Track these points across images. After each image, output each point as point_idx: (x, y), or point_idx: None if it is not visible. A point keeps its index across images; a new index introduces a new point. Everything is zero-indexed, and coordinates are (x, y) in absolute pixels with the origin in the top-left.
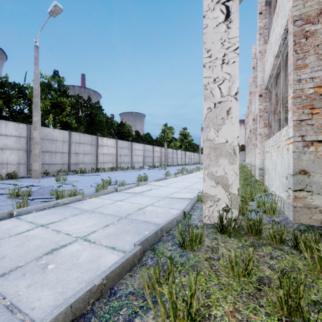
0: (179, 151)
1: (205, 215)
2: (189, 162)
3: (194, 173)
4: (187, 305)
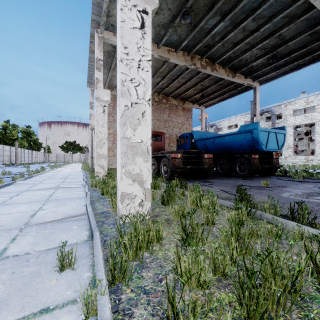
0: (26, 150)
1: None
2: (35, 161)
3: (62, 167)
4: None
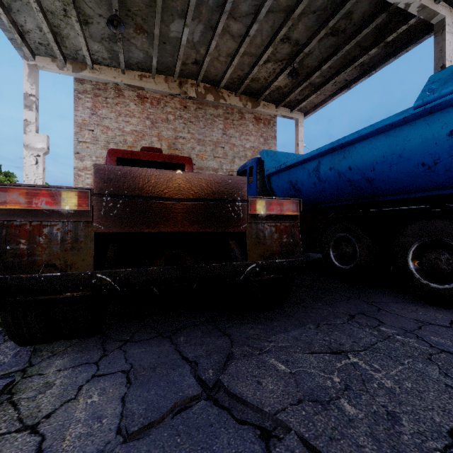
0: None
1: None
2: None
3: None
4: None
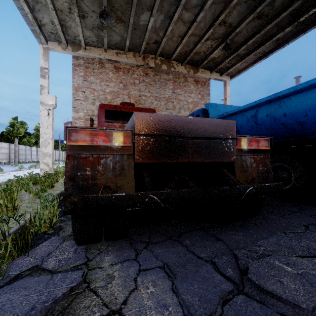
0: (34, 148)
1: (41, 175)
2: None
3: None
4: (31, 179)
